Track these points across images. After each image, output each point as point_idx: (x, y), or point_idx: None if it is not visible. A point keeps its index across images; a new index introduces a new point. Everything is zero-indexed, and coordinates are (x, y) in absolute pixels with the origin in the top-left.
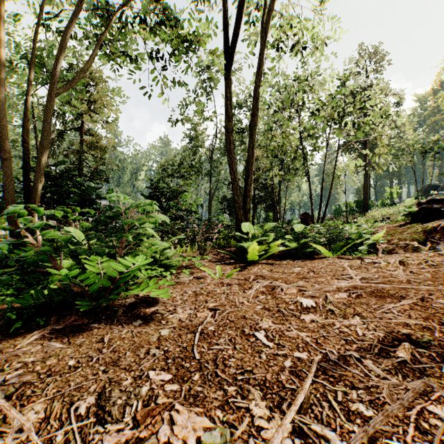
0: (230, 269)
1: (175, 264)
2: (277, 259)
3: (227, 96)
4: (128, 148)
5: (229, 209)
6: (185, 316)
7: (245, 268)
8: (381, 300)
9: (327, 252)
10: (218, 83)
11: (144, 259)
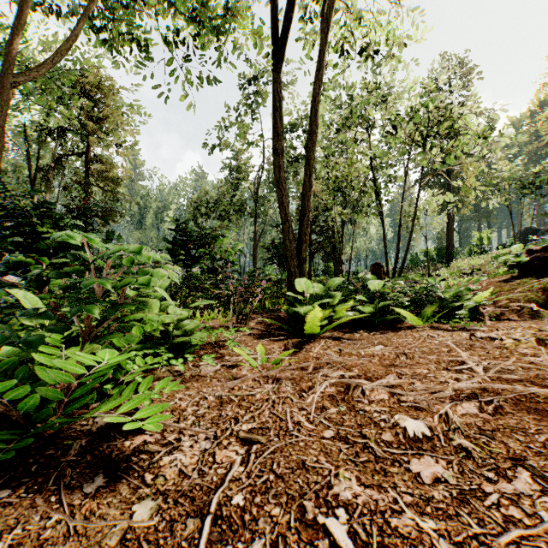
0: (279, 349)
1: (196, 343)
2: (346, 329)
3: (275, 105)
4: (152, 181)
5: (279, 258)
6: (193, 460)
7: (301, 348)
8: (544, 421)
9: (415, 320)
10: (264, 98)
11: (116, 354)
